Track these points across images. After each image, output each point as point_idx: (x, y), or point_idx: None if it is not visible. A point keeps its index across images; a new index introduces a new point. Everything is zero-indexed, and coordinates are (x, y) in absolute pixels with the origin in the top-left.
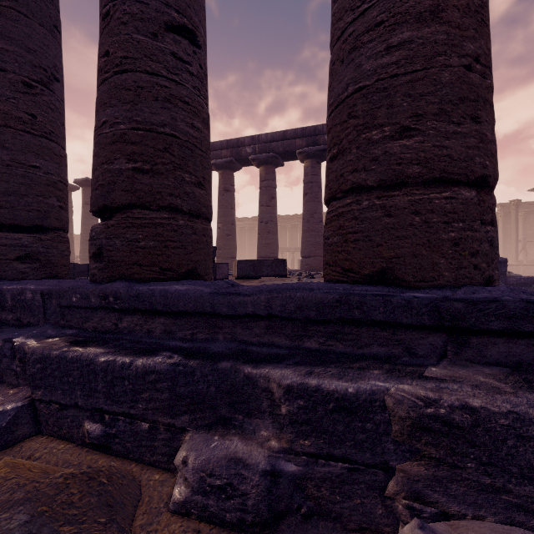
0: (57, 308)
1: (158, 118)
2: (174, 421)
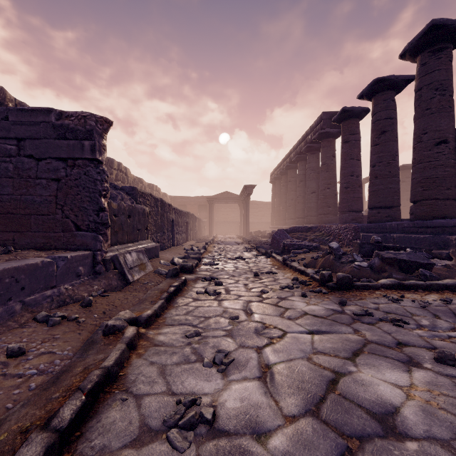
0: (401, 228)
1: (430, 174)
2: (430, 248)
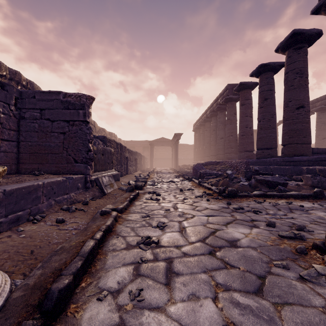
0: (275, 162)
1: (293, 127)
2: (292, 175)
